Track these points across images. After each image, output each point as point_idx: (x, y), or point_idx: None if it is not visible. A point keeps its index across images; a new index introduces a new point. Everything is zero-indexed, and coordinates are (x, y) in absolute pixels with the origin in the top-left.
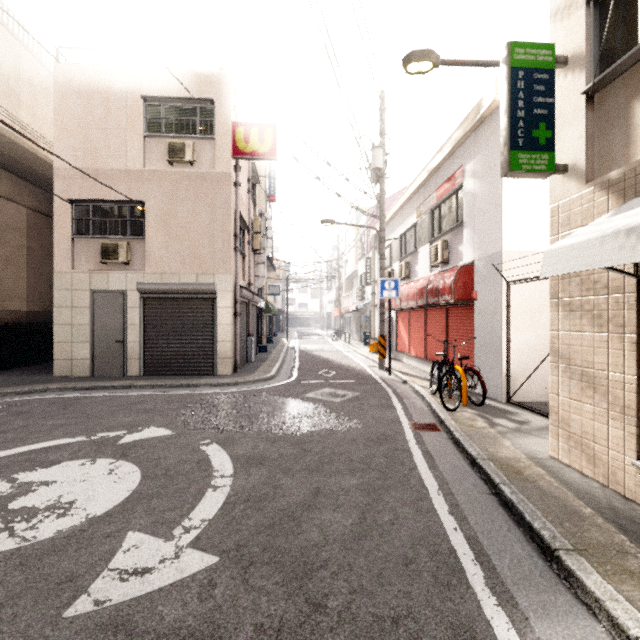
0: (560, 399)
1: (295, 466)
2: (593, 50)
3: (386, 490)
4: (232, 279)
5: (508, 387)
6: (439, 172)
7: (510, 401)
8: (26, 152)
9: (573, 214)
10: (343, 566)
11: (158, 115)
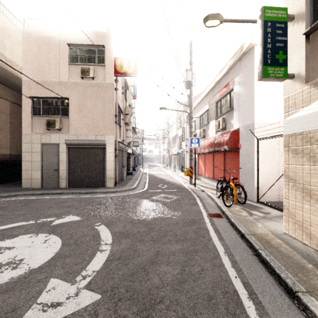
0: (290, 202)
1: (145, 238)
2: (309, 10)
3: (196, 252)
4: (114, 138)
5: (258, 194)
6: (220, 82)
7: (259, 201)
8: (8, 73)
9: (298, 101)
10: (173, 301)
11: (76, 53)
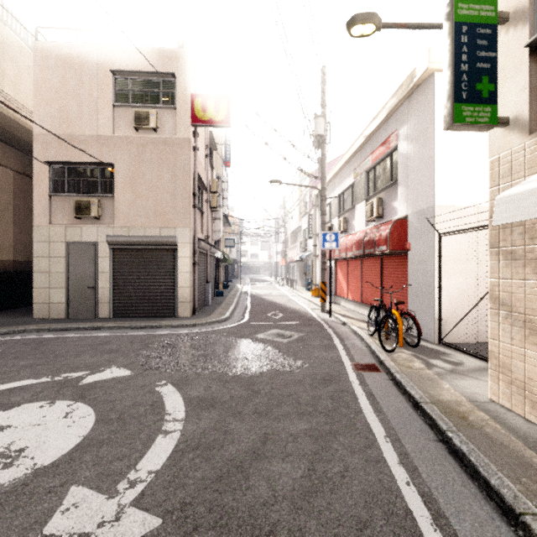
0: (501, 345)
1: (245, 409)
2: None
3: (334, 436)
4: (191, 232)
5: (440, 329)
6: (374, 137)
7: (442, 342)
8: (10, 121)
9: (515, 165)
10: (293, 531)
11: (126, 87)
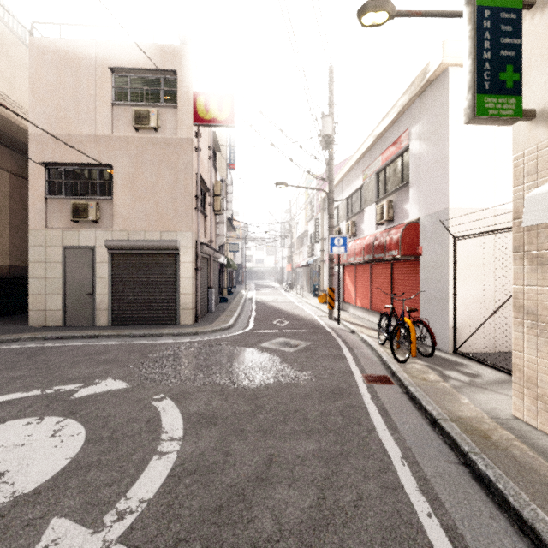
0: (526, 357)
1: (248, 426)
2: None
3: (345, 458)
4: (193, 236)
5: (455, 338)
6: (384, 137)
7: (456, 352)
8: (5, 120)
9: (542, 162)
10: None
11: (125, 85)
